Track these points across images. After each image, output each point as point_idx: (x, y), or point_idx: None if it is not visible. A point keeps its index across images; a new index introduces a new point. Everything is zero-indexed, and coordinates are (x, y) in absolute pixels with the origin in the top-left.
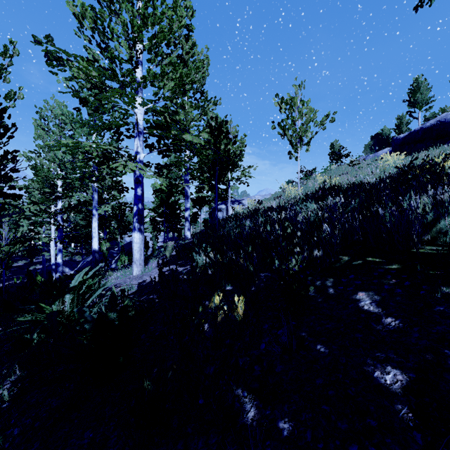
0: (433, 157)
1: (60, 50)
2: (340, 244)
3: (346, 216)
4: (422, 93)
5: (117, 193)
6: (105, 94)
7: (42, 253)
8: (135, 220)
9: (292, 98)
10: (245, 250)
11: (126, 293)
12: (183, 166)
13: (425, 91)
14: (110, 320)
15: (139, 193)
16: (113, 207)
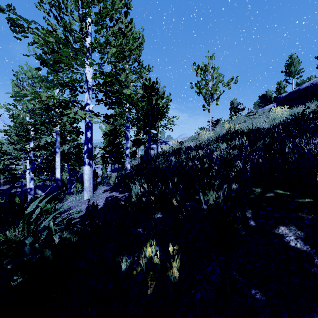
0: (310, 110)
1: (21, 18)
2: (251, 177)
3: (254, 154)
4: (295, 66)
5: (75, 136)
6: (62, 58)
7: (20, 180)
8: (85, 156)
9: (205, 65)
10: (172, 181)
11: (75, 216)
12: (123, 115)
13: (296, 64)
14: (45, 256)
15: (89, 135)
16: (71, 146)
